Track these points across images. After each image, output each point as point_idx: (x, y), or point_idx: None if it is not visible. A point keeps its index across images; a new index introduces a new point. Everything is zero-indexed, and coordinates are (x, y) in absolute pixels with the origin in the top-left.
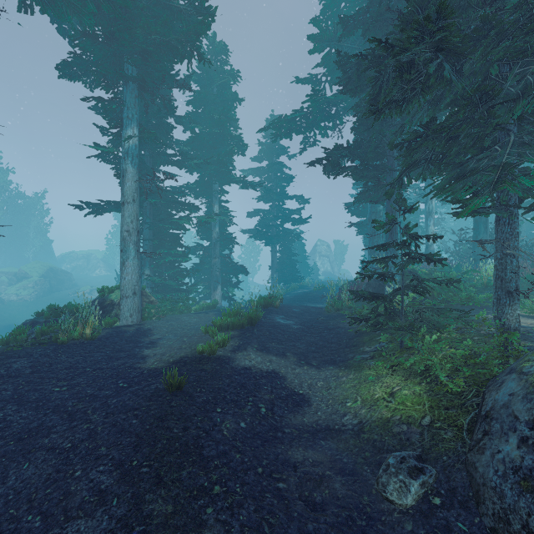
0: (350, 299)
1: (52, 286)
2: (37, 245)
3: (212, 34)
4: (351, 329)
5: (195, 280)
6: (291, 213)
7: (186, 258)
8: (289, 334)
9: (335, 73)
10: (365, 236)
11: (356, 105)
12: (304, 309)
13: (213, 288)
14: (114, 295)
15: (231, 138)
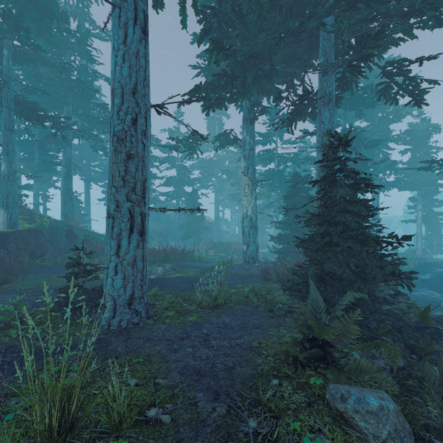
0: None
1: None
2: None
3: None
4: None
5: None
6: None
7: None
8: None
9: None
10: None
11: None
12: None
13: None
14: (414, 249)
15: None
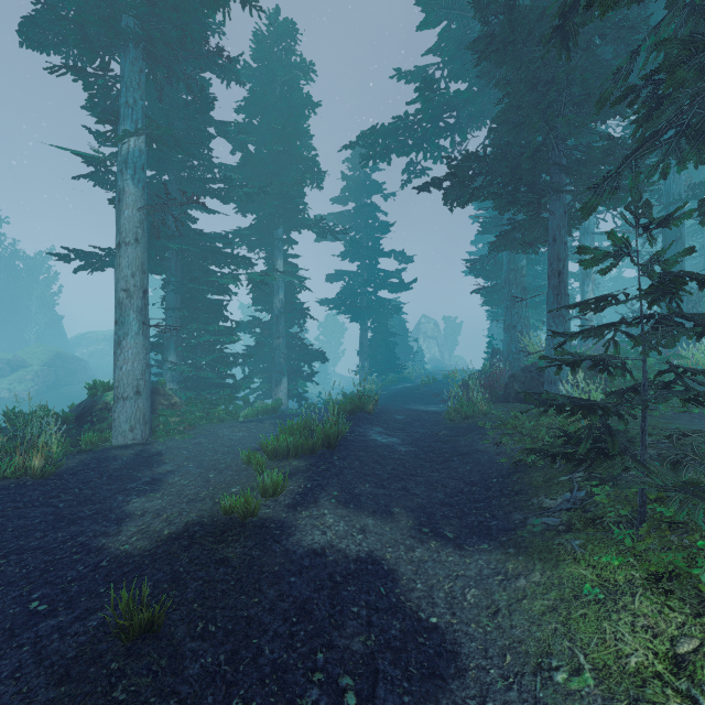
0: (526, 411)
1: (59, 378)
2: (41, 323)
3: (273, 10)
4: (505, 459)
5: (250, 371)
6: (388, 275)
7: (231, 337)
8: (393, 463)
9: (456, 63)
10: (494, 307)
11: (504, 79)
12: (411, 416)
13: (275, 382)
14: (112, 395)
15: (301, 160)
